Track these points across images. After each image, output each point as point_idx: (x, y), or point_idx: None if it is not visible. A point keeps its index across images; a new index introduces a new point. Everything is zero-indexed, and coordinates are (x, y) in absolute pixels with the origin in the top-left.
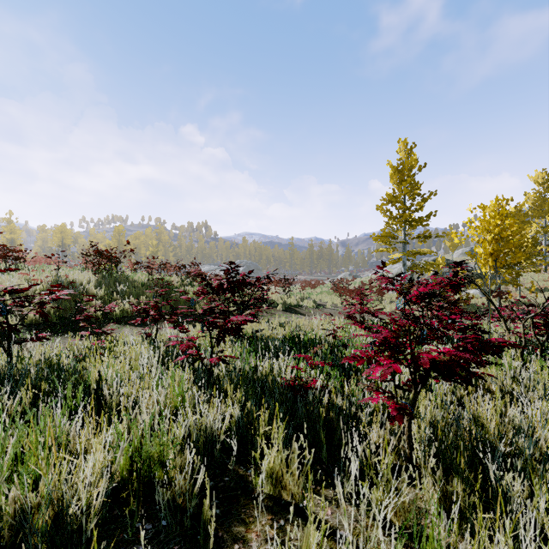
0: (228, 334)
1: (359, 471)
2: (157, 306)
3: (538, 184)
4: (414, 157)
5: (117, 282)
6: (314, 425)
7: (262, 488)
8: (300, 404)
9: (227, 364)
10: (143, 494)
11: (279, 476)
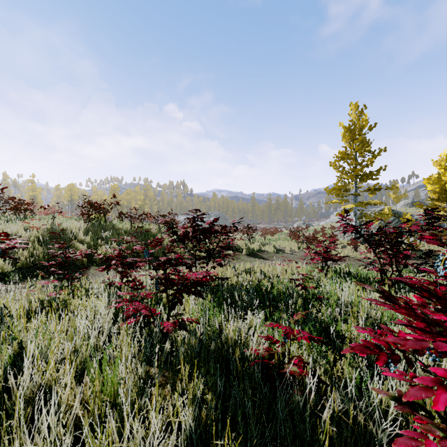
0: (187, 293)
1: None
2: (119, 255)
3: None
4: (365, 118)
5: (104, 230)
6: None
7: None
8: (281, 405)
9: (185, 329)
10: None
11: None
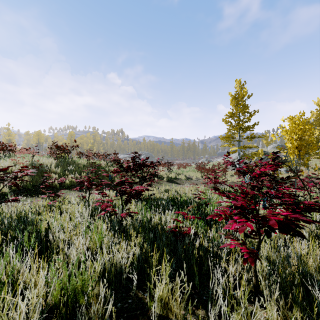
0: (133, 198)
1: (221, 294)
2: (89, 179)
3: (319, 106)
4: (245, 90)
5: (68, 164)
6: (189, 261)
7: (155, 309)
8: (180, 245)
9: (132, 217)
10: (69, 317)
11: (166, 301)
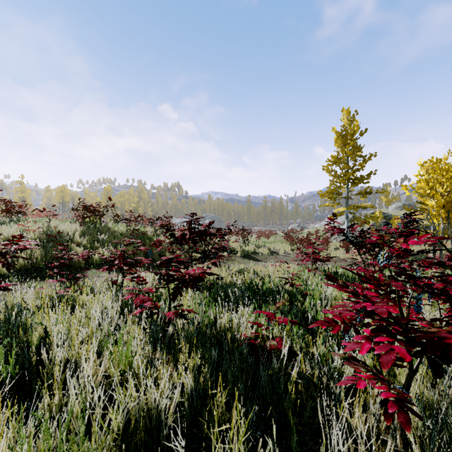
0: (186, 287)
1: None
2: (122, 256)
3: None
4: (356, 123)
5: (100, 232)
6: (280, 401)
7: None
8: (263, 371)
9: (185, 318)
10: None
11: None
